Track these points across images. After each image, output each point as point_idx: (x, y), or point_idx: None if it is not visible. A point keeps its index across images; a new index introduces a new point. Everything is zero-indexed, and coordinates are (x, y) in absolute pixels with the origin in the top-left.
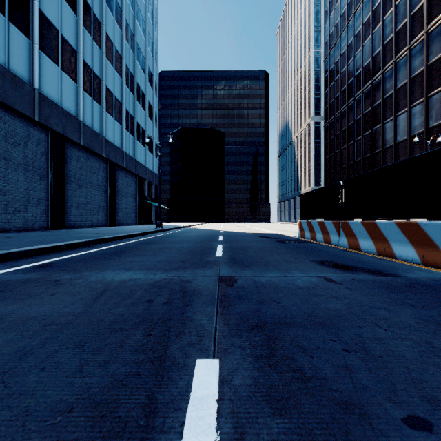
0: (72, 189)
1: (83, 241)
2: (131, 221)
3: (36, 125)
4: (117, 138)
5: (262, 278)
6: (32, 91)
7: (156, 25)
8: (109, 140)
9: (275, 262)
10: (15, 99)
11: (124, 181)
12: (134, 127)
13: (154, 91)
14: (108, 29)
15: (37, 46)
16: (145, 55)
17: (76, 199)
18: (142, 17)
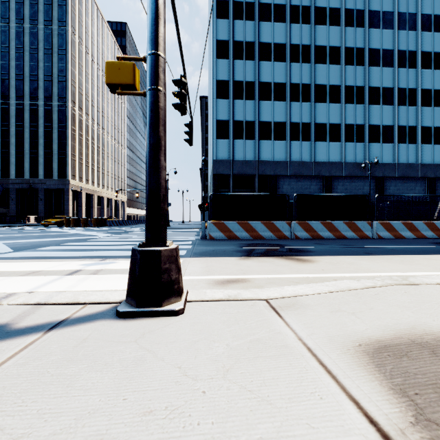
0: None
1: None
2: None
3: (419, 178)
4: None
5: None
6: (417, 165)
7: None
8: None
9: None
10: (410, 173)
11: None
12: None
13: None
14: None
15: (419, 145)
16: None
17: None
18: None
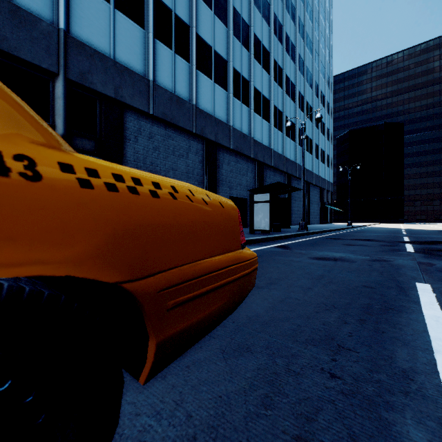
0: (292, 203)
1: (335, 229)
2: (316, 221)
3: (283, 173)
4: (310, 165)
5: (420, 236)
6: (283, 158)
7: (331, 60)
8: (306, 168)
9: (430, 235)
10: (279, 165)
11: (312, 193)
12: (318, 153)
13: (330, 116)
14: (306, 97)
15: (285, 135)
16: (324, 93)
17: (294, 208)
18: (323, 65)
